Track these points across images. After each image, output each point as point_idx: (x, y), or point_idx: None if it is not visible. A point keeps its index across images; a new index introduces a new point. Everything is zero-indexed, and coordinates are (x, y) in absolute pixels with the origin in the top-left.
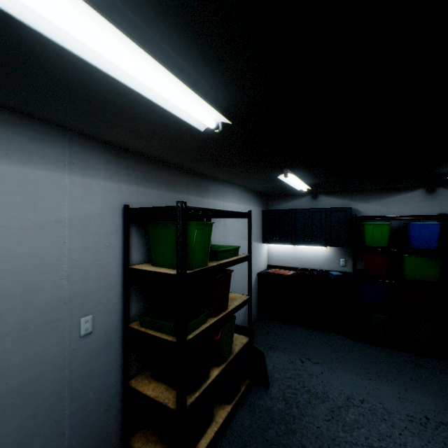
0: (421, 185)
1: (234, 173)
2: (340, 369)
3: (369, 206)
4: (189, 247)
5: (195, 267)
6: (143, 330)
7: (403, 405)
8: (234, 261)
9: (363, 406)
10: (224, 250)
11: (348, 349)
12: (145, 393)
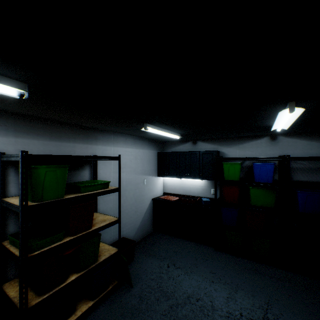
0: (267, 134)
1: (112, 126)
2: (194, 273)
3: (232, 150)
4: (38, 185)
5: (47, 199)
6: (8, 246)
7: (228, 304)
8: (96, 193)
9: (197, 304)
10: (87, 185)
11: (207, 257)
12: (8, 293)
